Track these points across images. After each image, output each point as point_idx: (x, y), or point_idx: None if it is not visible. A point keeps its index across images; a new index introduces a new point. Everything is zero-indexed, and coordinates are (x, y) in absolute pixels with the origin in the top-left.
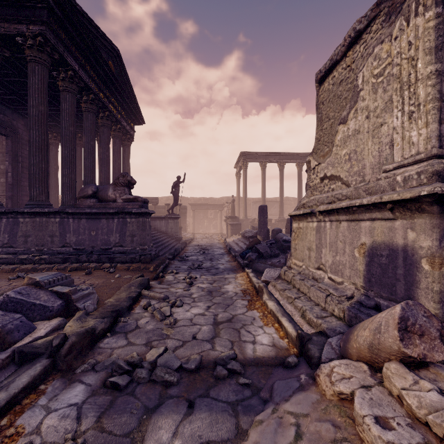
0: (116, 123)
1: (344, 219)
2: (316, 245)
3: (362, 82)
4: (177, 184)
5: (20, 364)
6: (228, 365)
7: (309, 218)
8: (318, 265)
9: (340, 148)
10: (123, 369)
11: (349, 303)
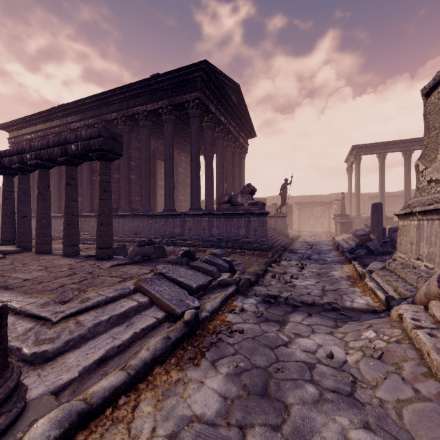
0: (236, 141)
1: (436, 218)
2: (416, 239)
3: None
4: (285, 186)
5: (223, 287)
6: (332, 305)
7: (410, 217)
8: (417, 256)
9: None
10: (271, 297)
11: None
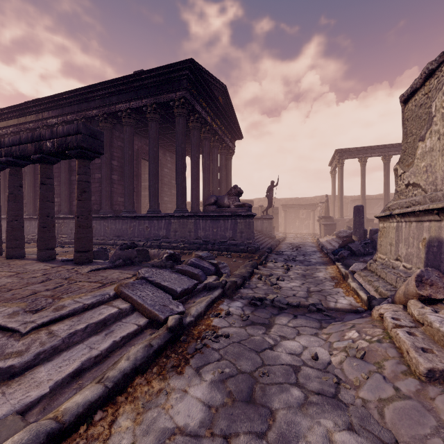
0: (222, 142)
1: (413, 220)
2: (395, 241)
3: (435, 110)
4: (271, 189)
5: (208, 290)
6: (317, 306)
7: (390, 219)
8: (396, 257)
9: (419, 161)
10: (257, 299)
11: None
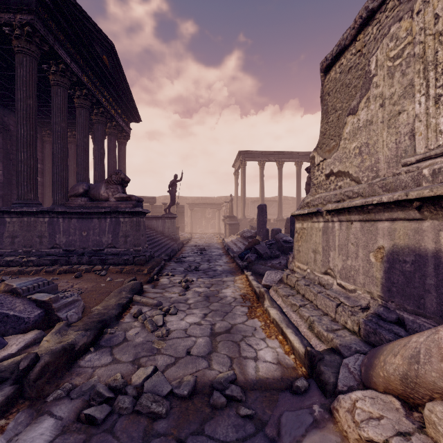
0: (112, 120)
1: (356, 219)
2: (323, 247)
3: (375, 67)
4: (175, 183)
5: None
6: (227, 391)
7: (314, 218)
8: (325, 269)
9: (349, 142)
10: (103, 397)
11: (365, 315)
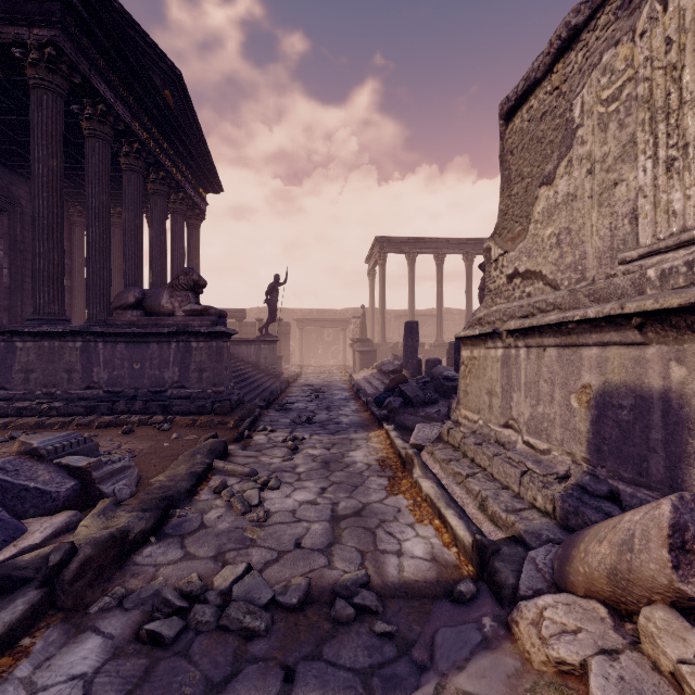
0: (177, 189)
1: (551, 344)
2: (502, 386)
3: (581, 114)
4: (275, 288)
5: None
6: (356, 599)
7: (489, 342)
8: (505, 420)
9: (541, 226)
10: (172, 606)
11: (563, 487)
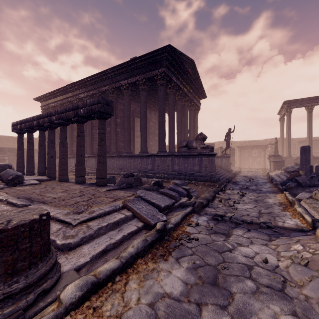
0: (191, 101)
1: None
2: None
3: None
4: (229, 134)
5: (182, 207)
6: (267, 224)
7: None
8: None
9: None
10: (218, 216)
11: None
